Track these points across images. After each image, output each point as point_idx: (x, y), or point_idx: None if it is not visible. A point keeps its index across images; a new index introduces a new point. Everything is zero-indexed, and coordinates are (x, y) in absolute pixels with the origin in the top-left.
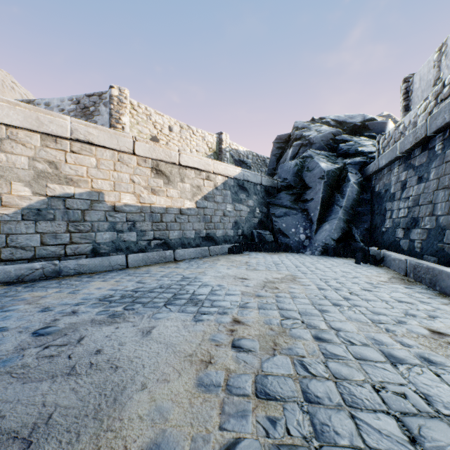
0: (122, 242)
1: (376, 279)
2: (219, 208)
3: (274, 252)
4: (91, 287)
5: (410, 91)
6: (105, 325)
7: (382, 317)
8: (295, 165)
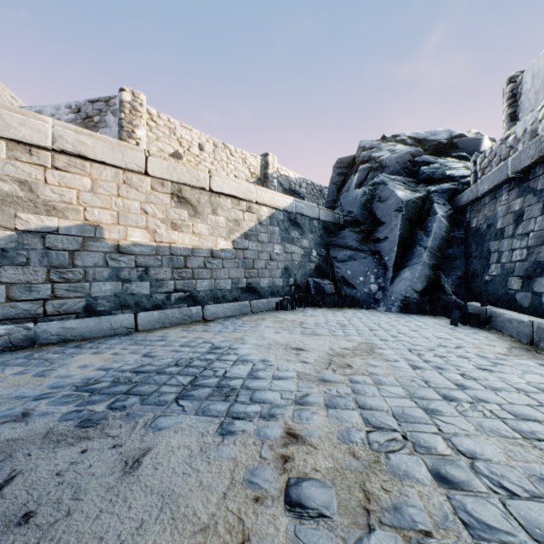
0: (130, 295)
1: (490, 350)
2: (264, 250)
3: (337, 307)
4: (73, 365)
5: (518, 94)
6: (64, 446)
7: (534, 425)
8: (363, 194)
